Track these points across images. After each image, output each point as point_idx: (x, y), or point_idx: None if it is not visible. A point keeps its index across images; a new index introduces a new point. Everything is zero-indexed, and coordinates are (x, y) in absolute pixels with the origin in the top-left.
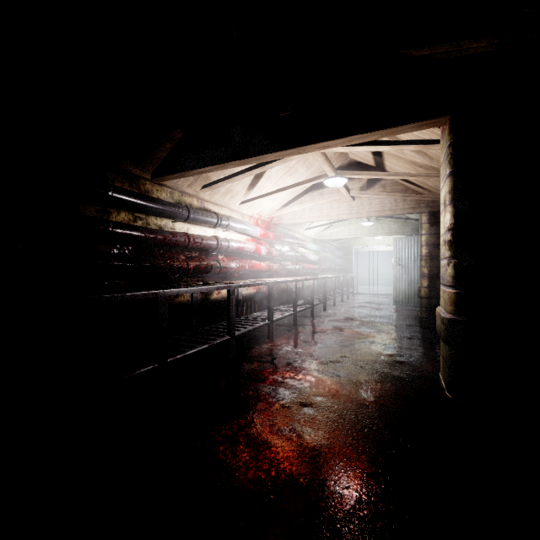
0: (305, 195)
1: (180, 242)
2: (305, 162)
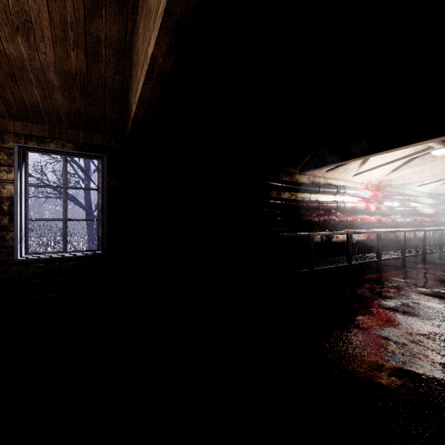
0: (415, 159)
1: (315, 206)
2: None
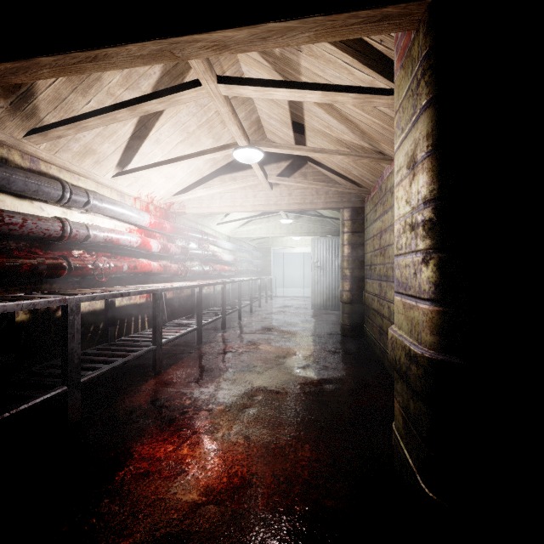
0: (214, 179)
1: None
2: (210, 130)
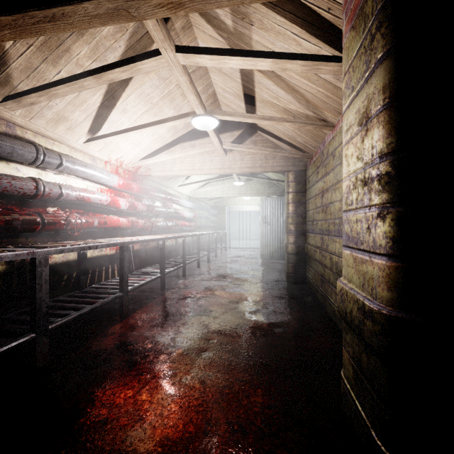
0: (176, 146)
1: None
2: (171, 101)
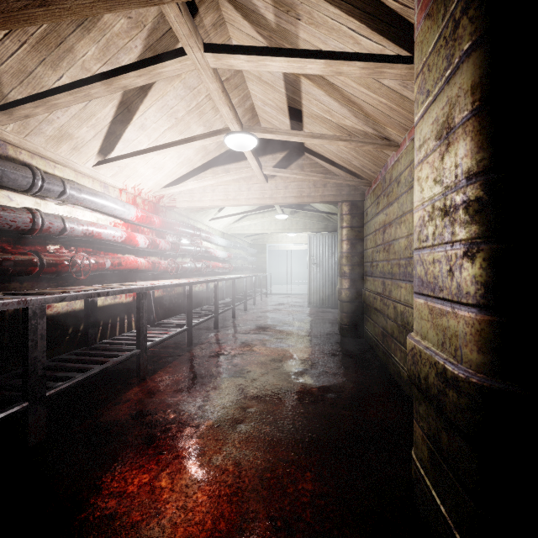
0: (207, 171)
1: None
2: (200, 116)
